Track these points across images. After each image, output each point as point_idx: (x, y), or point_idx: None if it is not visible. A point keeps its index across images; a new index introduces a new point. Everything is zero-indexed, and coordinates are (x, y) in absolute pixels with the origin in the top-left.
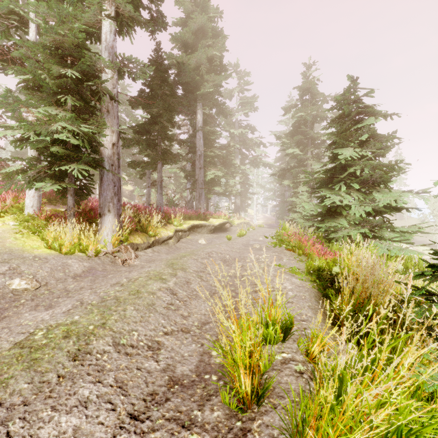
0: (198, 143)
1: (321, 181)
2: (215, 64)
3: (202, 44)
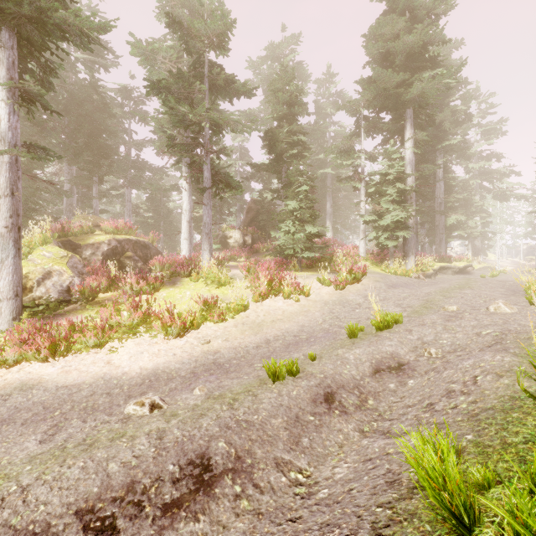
0: (438, 191)
1: None
2: (459, 116)
3: (445, 102)
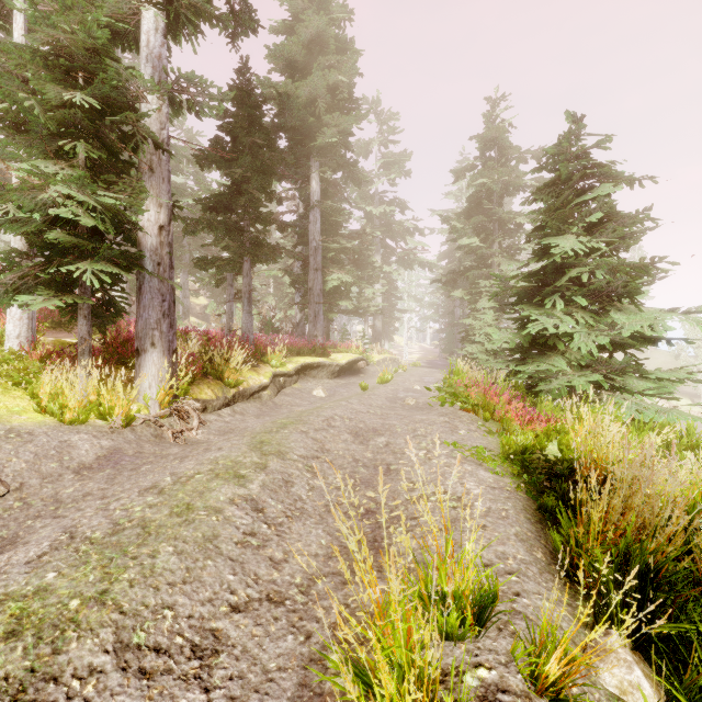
0: (312, 228)
1: (520, 291)
2: (342, 97)
3: (320, 64)
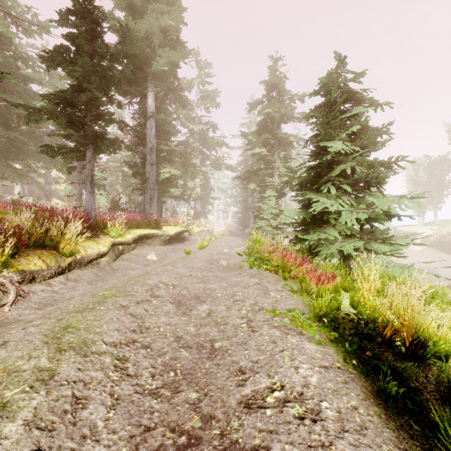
0: (149, 133)
1: (303, 181)
2: (171, 38)
3: (154, 10)
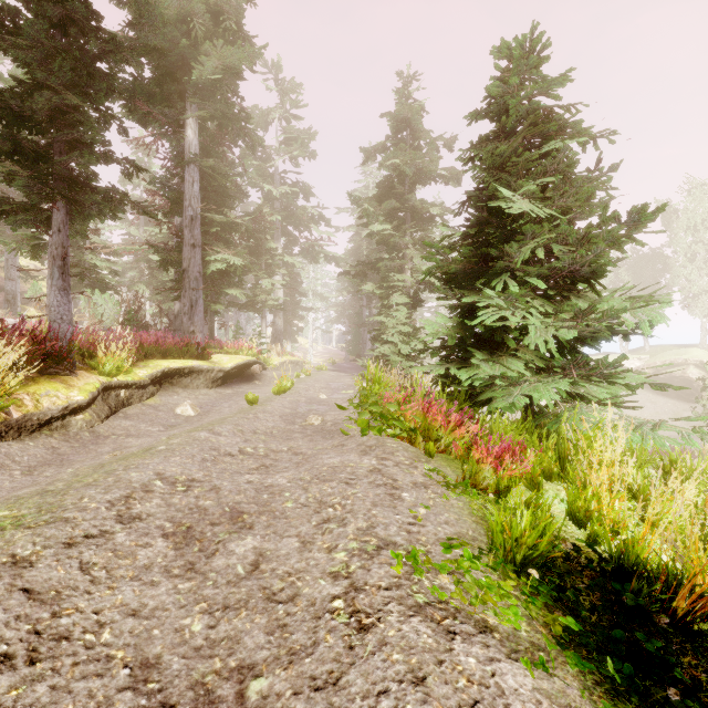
0: (187, 190)
1: (459, 270)
2: (227, 25)
3: None
